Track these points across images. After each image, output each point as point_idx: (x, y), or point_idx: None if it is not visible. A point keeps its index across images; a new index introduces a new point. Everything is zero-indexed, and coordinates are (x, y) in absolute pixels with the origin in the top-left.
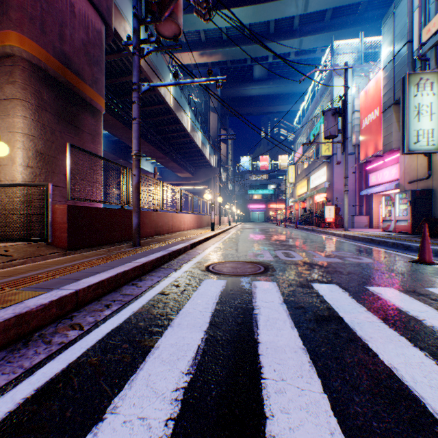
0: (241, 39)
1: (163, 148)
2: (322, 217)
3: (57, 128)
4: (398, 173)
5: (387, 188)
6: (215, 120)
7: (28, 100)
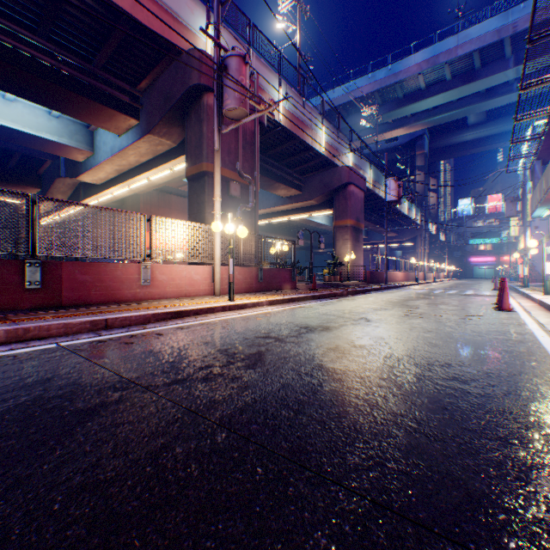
0: (447, 107)
1: (374, 220)
2: None
3: (355, 244)
4: None
5: None
6: (420, 179)
7: (350, 239)
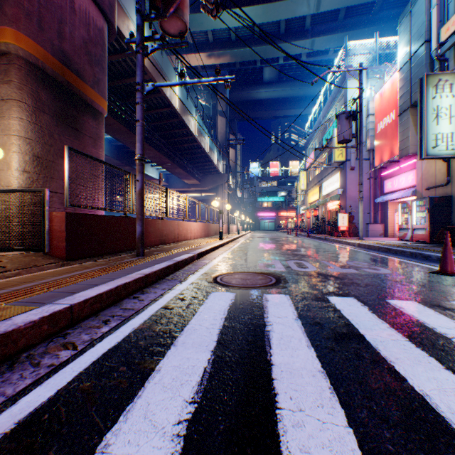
0: (250, 40)
1: (169, 154)
2: (335, 226)
3: (55, 131)
4: (415, 179)
5: (403, 195)
6: (223, 125)
7: (24, 101)
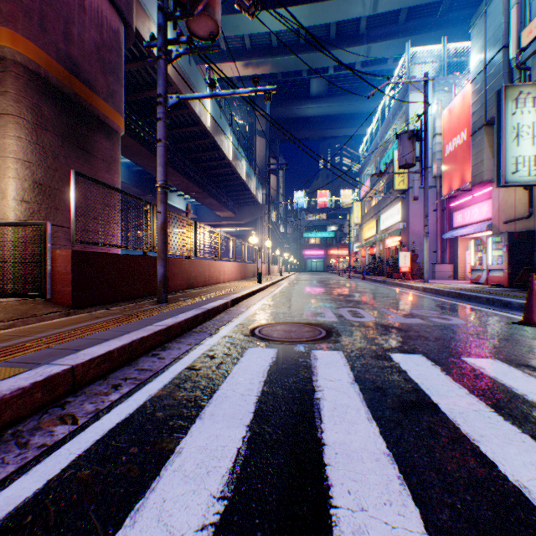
0: (294, 46)
1: (199, 181)
2: (395, 266)
3: (61, 152)
4: (491, 211)
5: (476, 230)
6: (262, 147)
7: (23, 117)
